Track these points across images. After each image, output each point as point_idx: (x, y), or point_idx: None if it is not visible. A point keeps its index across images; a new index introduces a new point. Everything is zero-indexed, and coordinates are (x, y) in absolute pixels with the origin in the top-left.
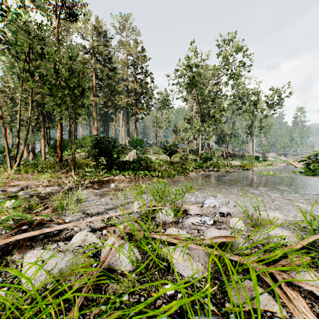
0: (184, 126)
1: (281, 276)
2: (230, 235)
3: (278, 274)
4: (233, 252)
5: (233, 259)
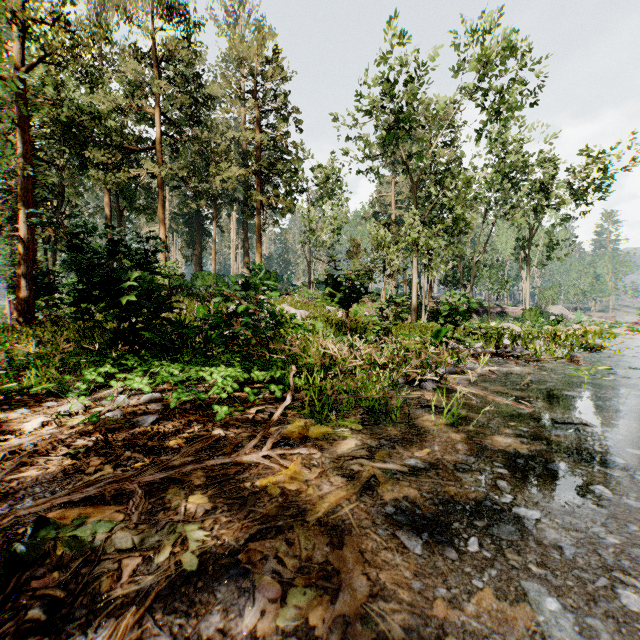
0: (379, 234)
1: None
2: None
3: None
4: None
5: None
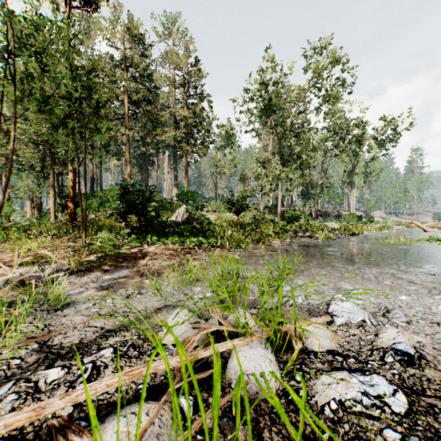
0: (257, 171)
1: None
2: None
3: None
4: None
5: None
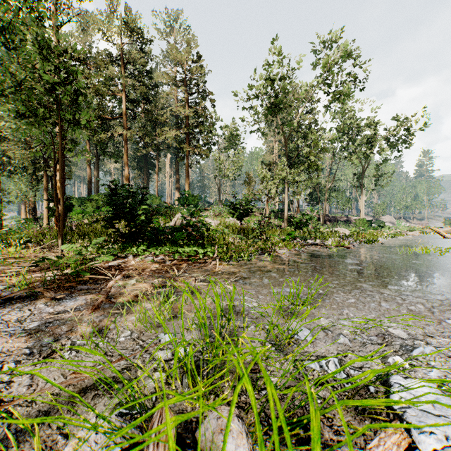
0: (262, 173)
1: None
2: None
3: None
4: None
5: None
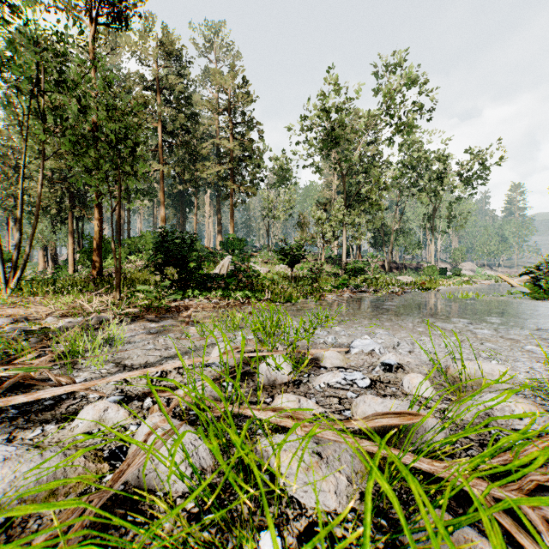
0: (317, 215)
1: (539, 513)
2: (409, 411)
3: (530, 506)
4: (421, 454)
5: (417, 467)
